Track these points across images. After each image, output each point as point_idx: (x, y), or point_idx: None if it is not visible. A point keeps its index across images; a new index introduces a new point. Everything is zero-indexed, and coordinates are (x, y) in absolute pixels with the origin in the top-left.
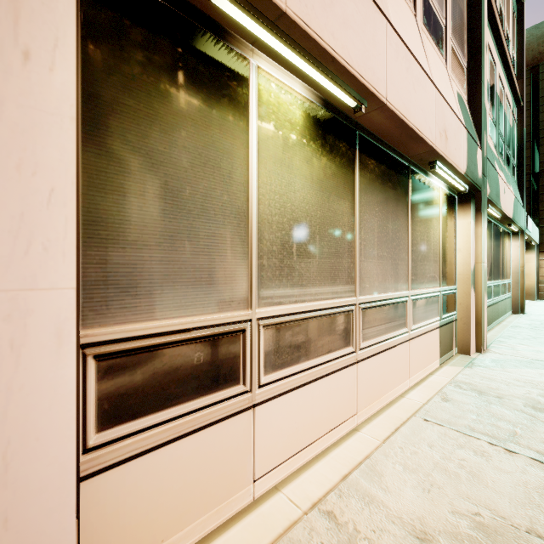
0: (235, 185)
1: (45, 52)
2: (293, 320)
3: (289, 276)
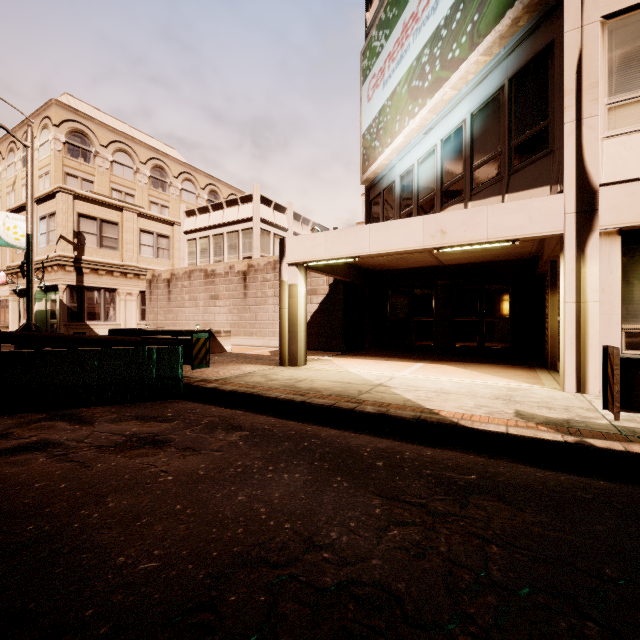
0: None
1: (614, 270)
2: None
3: None
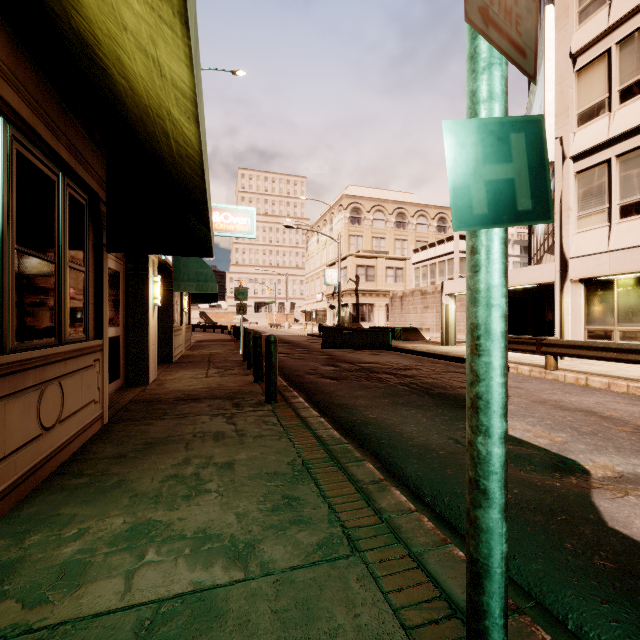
0: (610, 304)
1: (577, 299)
2: (629, 331)
3: (628, 321)
